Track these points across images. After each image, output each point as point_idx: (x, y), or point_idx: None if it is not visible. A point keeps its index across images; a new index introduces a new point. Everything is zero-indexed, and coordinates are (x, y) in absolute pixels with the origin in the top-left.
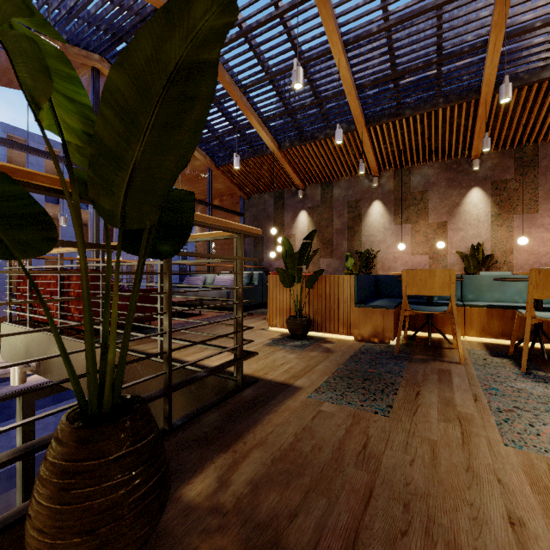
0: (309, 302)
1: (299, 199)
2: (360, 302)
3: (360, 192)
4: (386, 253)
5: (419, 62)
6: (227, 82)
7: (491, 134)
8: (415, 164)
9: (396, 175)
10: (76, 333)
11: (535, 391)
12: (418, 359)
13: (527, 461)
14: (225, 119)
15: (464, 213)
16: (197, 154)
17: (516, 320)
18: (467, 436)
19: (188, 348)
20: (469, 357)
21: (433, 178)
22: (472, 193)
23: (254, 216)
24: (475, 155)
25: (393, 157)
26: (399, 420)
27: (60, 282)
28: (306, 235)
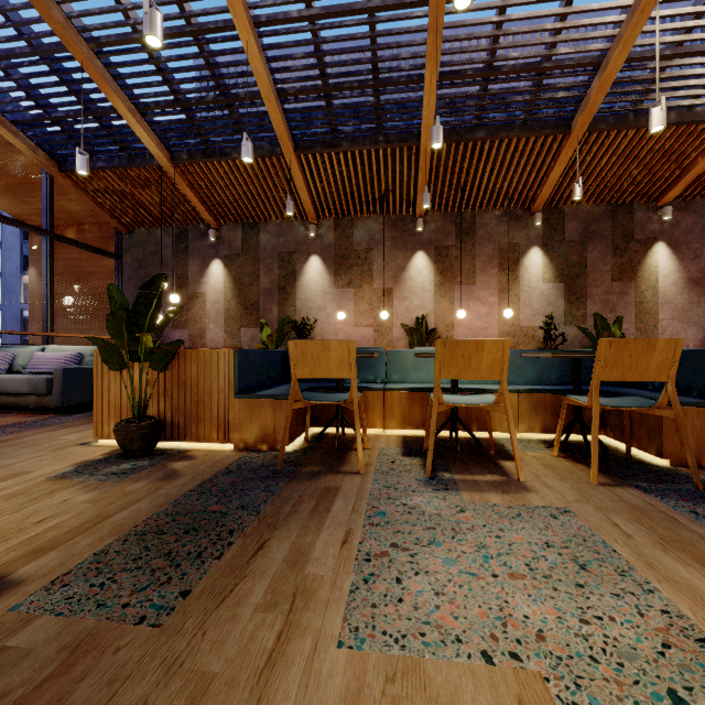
0: (166, 394)
1: (211, 243)
2: (247, 390)
3: (294, 243)
4: (326, 324)
5: (354, 80)
6: (57, 22)
7: (435, 192)
8: (359, 215)
9: (338, 226)
10: None
11: (430, 507)
12: (307, 474)
13: (356, 681)
14: (67, 91)
15: (409, 280)
16: (15, 141)
17: (430, 406)
18: (285, 642)
19: None
20: (376, 461)
21: (378, 234)
22: (417, 258)
23: (140, 260)
24: (420, 213)
25: (333, 202)
26: (175, 631)
27: None
28: (221, 294)
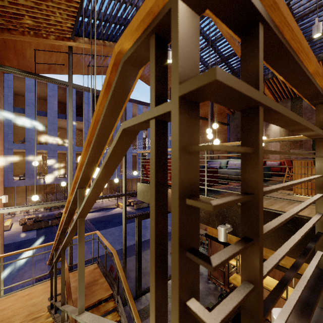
0: None
1: None
2: None
3: None
4: None
5: None
6: (236, 46)
7: None
8: None
9: None
10: None
11: None
12: None
13: None
14: (228, 69)
15: None
16: None
17: None
18: None
19: None
20: None
21: None
22: None
23: (237, 124)
24: None
25: None
26: None
27: None
28: (278, 134)
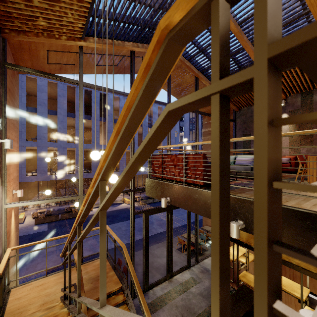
0: None
1: None
2: None
3: None
4: None
5: None
6: (244, 41)
7: None
8: None
9: None
10: (188, 185)
11: None
12: None
13: None
14: (235, 64)
15: None
16: None
17: None
18: None
19: None
20: None
21: None
22: None
23: (243, 121)
24: None
25: None
26: None
27: (184, 160)
28: (287, 130)
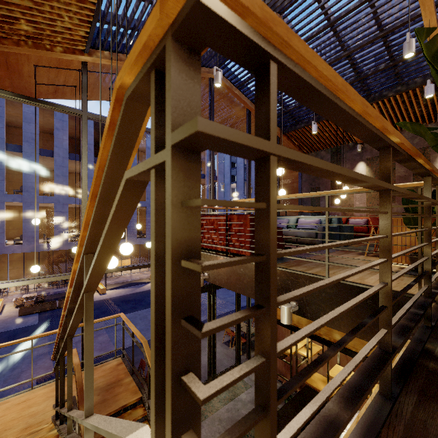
0: None
1: (356, 153)
2: None
3: None
4: None
5: None
6: None
7: None
8: None
9: None
10: (232, 256)
11: None
12: None
13: None
14: None
15: None
16: None
17: None
18: None
19: (334, 272)
20: None
21: None
22: None
23: None
24: None
25: None
26: None
27: (226, 222)
28: None
